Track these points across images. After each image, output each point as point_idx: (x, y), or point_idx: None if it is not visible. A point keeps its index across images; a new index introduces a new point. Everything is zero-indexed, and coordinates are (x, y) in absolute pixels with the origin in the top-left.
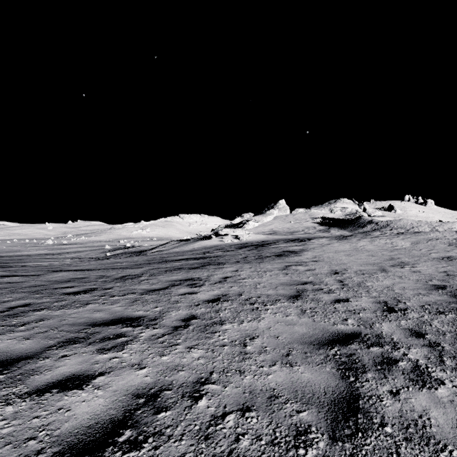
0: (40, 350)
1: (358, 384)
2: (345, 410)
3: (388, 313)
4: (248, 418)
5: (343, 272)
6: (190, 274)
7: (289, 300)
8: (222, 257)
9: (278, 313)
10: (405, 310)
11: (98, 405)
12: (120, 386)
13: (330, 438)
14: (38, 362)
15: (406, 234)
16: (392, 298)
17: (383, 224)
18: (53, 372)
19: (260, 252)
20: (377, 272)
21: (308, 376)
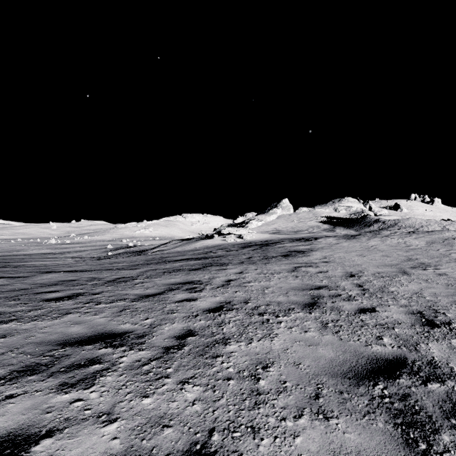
0: None
1: None
2: None
3: (429, 328)
4: None
5: (359, 274)
6: (190, 276)
7: (305, 310)
8: (225, 257)
9: (294, 328)
10: (449, 325)
11: None
12: None
13: None
14: None
15: (419, 233)
16: (426, 307)
17: (391, 223)
18: None
19: (266, 252)
20: (398, 275)
21: (355, 440)
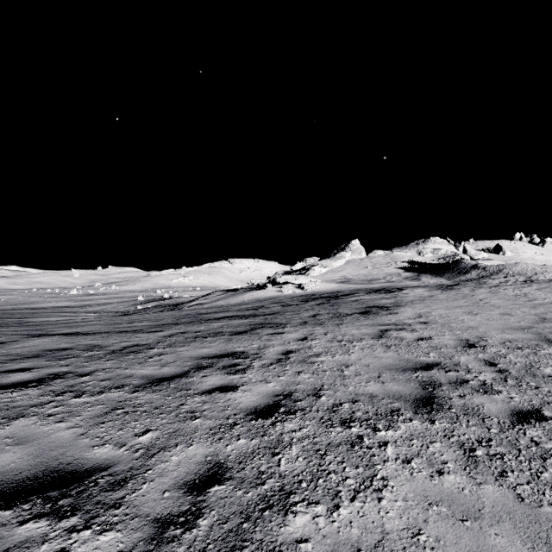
0: None
1: None
2: None
3: None
4: None
5: (481, 344)
6: (230, 345)
7: (420, 414)
8: (281, 315)
9: (414, 461)
10: None
11: None
12: None
13: None
14: None
15: (540, 282)
16: None
17: (494, 269)
18: None
19: (336, 307)
20: (541, 344)
21: None
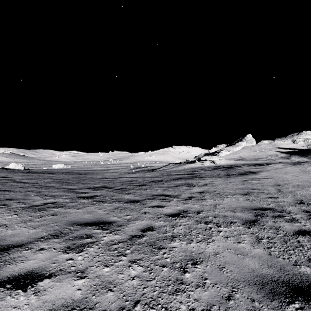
0: (143, 199)
1: (261, 218)
2: (251, 221)
3: (298, 204)
4: (216, 218)
5: (283, 185)
6: (186, 181)
7: (241, 195)
8: (203, 174)
9: (233, 199)
10: (310, 204)
11: (170, 211)
12: (174, 209)
13: (242, 224)
14: (145, 202)
15: None
16: (308, 199)
17: None
18: (151, 204)
19: (229, 172)
20: (310, 186)
21: (240, 215)
